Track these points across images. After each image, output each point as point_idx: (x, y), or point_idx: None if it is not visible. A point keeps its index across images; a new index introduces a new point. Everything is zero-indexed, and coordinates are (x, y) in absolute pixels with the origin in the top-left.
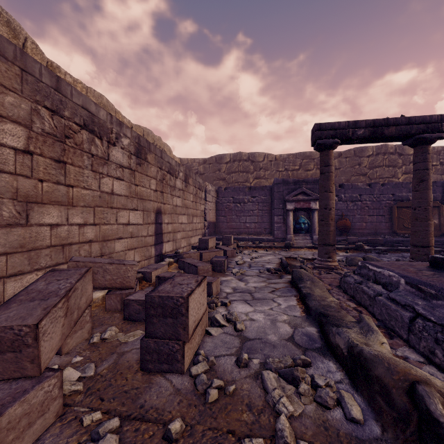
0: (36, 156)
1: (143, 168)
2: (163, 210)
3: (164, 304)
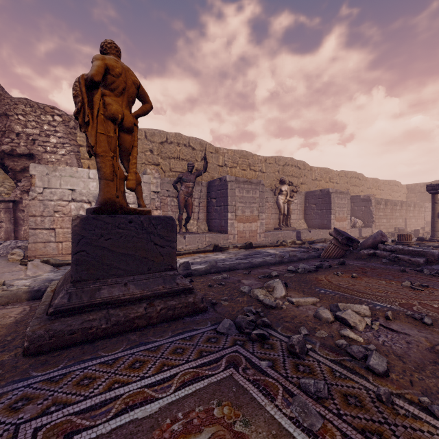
0: (390, 212)
1: (402, 208)
2: (406, 218)
3: (416, 230)
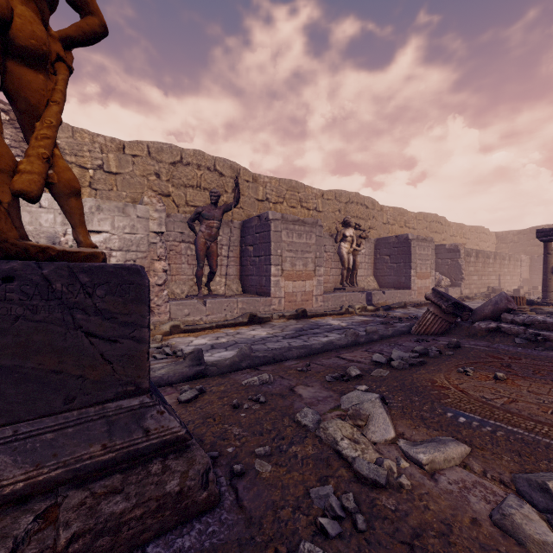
0: (482, 267)
1: (495, 261)
2: (500, 274)
3: (516, 290)
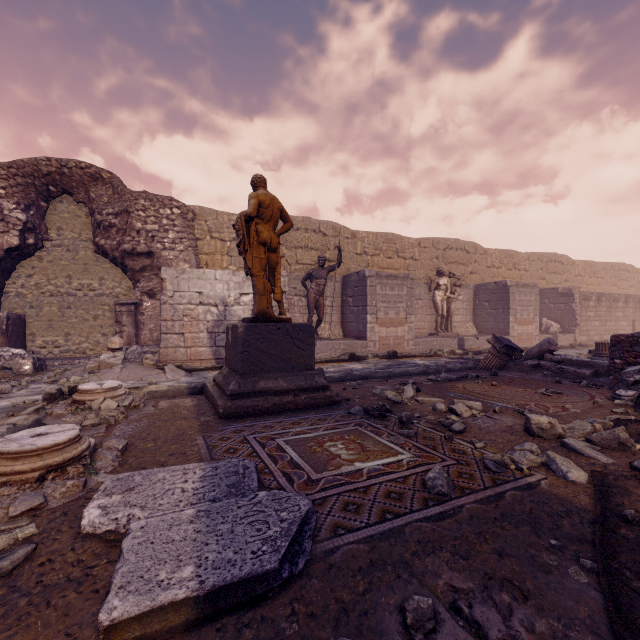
0: (606, 312)
1: (627, 305)
2: (635, 320)
3: None
